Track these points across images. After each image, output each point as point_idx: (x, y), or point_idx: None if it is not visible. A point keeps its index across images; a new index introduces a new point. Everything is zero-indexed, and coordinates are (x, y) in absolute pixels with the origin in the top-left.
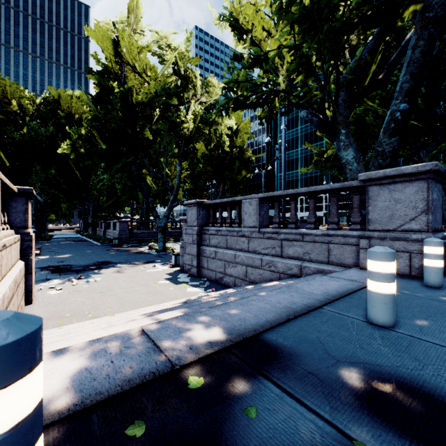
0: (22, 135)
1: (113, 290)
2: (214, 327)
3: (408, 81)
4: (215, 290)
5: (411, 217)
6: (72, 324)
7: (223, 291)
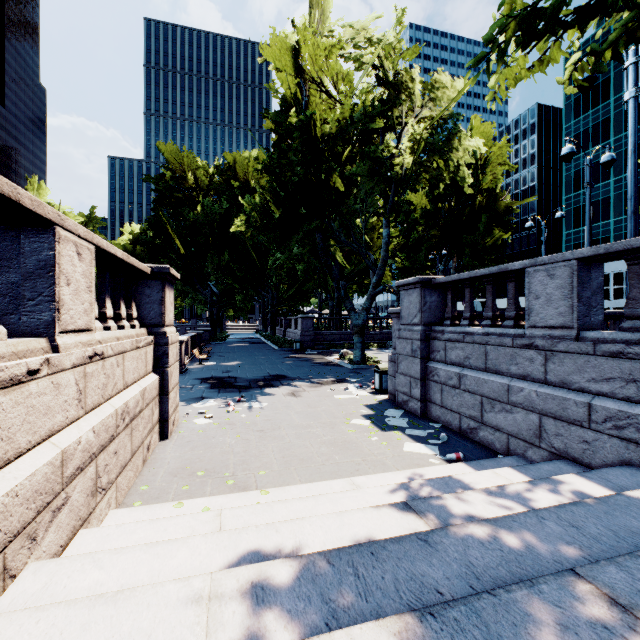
0: (197, 215)
1: (279, 428)
2: None
3: None
4: (463, 457)
5: None
6: (199, 498)
7: (489, 472)
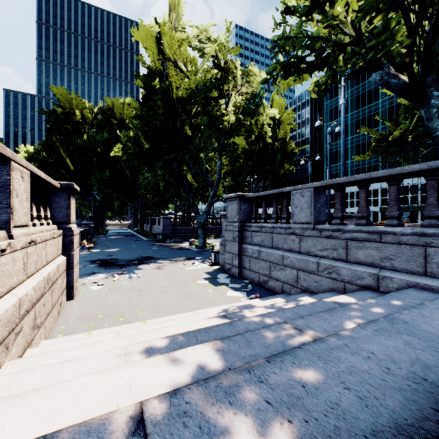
0: (83, 142)
1: (150, 288)
2: (280, 429)
3: None
4: (259, 296)
5: None
6: (102, 329)
7: (270, 300)
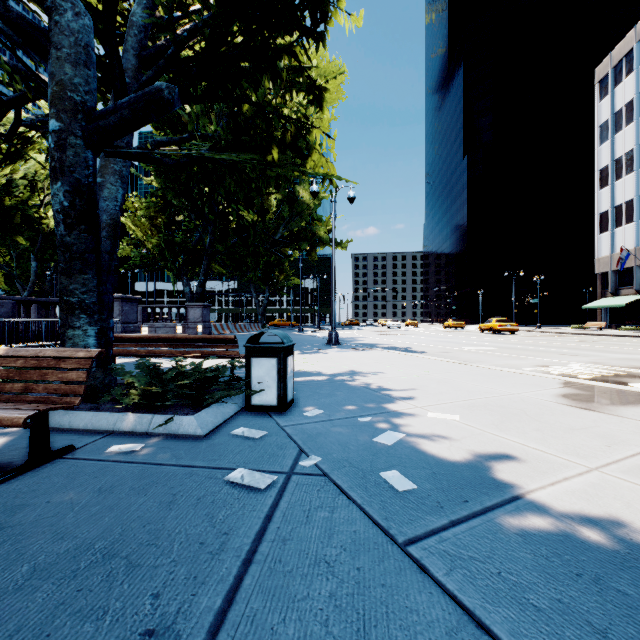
0: None
1: None
2: None
3: (204, 271)
4: None
5: (199, 318)
6: None
7: None
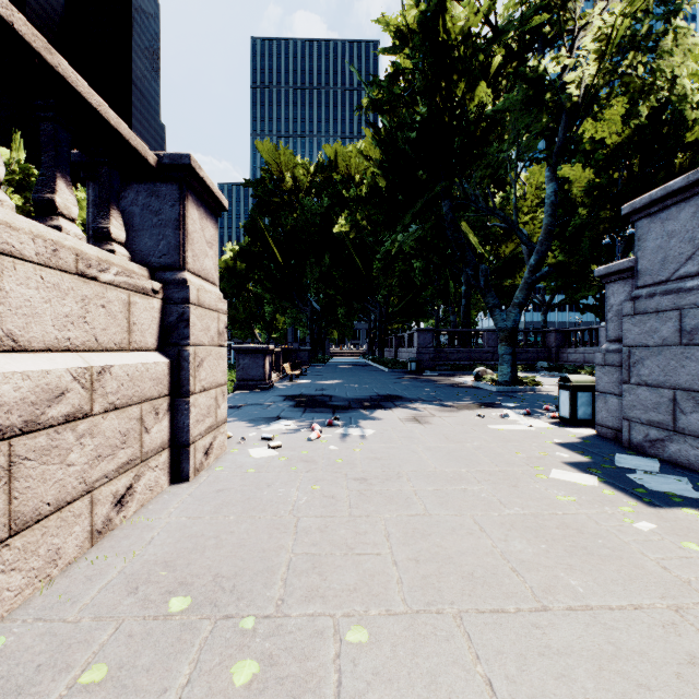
0: (296, 219)
1: (397, 477)
2: None
3: None
4: None
5: None
6: None
7: None
